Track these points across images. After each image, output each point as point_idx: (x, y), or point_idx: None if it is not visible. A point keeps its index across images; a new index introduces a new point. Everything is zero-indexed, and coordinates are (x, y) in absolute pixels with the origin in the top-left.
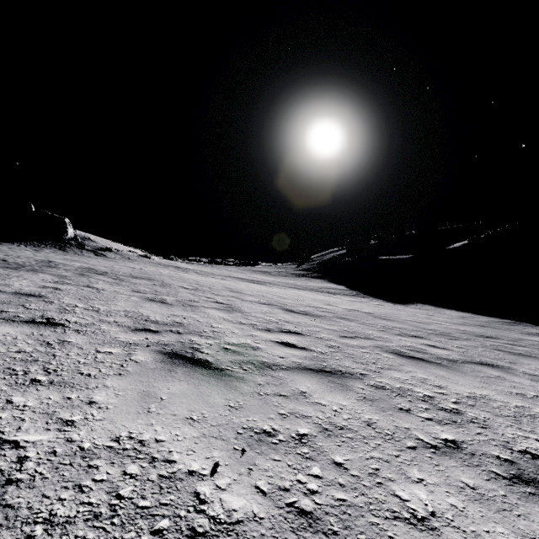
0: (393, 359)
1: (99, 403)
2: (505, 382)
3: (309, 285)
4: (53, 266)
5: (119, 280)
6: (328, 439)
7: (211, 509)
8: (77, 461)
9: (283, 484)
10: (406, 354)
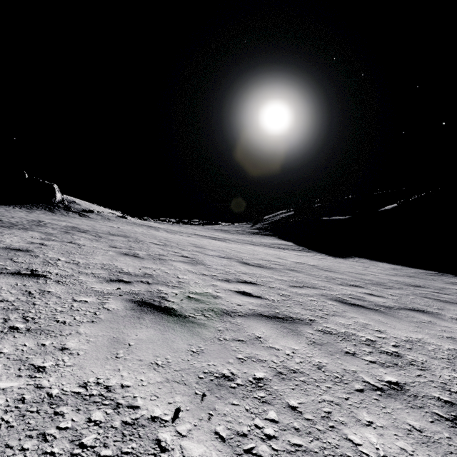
0: (337, 306)
1: (71, 350)
2: (436, 327)
3: (262, 242)
4: (42, 225)
5: (98, 237)
6: (283, 382)
7: (172, 456)
8: (44, 408)
9: (241, 429)
10: (348, 302)
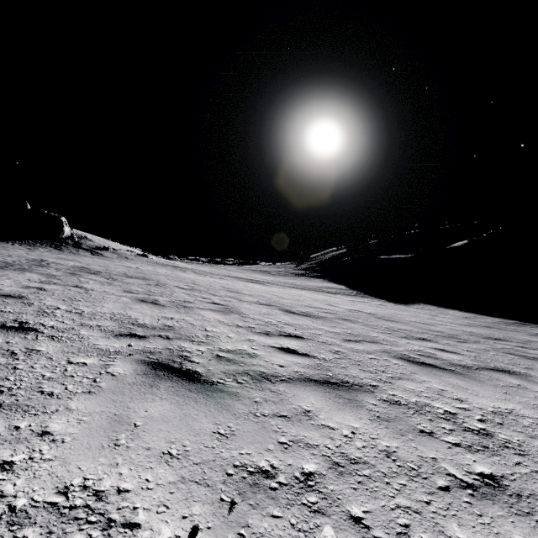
0: (404, 366)
1: (54, 434)
2: (528, 393)
3: (309, 285)
4: (44, 265)
5: (111, 279)
6: (341, 479)
7: None
8: None
9: None
10: (416, 360)
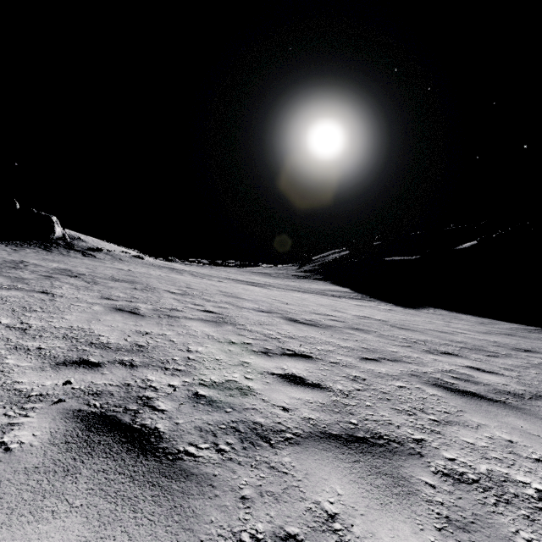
0: (444, 398)
1: None
2: None
3: (312, 288)
4: (20, 267)
5: (93, 283)
6: None
7: None
8: None
9: None
10: (455, 388)
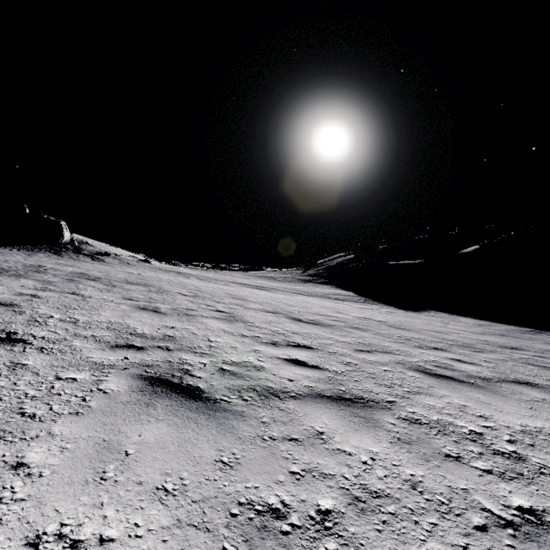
0: (420, 378)
1: (31, 467)
2: None
3: (316, 291)
4: (41, 271)
5: (111, 286)
6: (363, 518)
7: None
8: None
9: None
10: (433, 372)
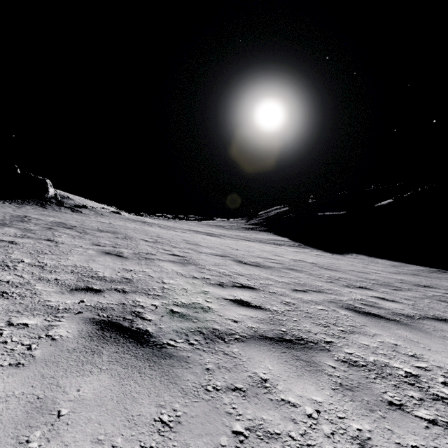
0: (352, 317)
1: None
2: None
3: (257, 238)
4: (25, 221)
5: (84, 233)
6: None
7: None
8: None
9: None
10: (362, 311)
